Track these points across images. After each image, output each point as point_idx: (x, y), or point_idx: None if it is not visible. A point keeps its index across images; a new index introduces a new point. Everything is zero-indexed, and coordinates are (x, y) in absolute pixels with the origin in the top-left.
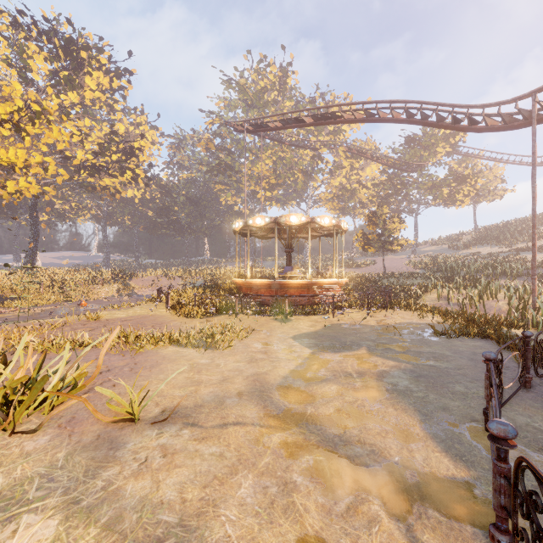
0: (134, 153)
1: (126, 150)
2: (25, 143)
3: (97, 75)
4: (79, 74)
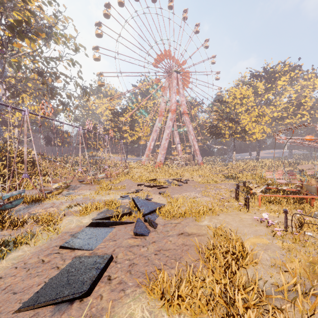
0: (301, 105)
1: (297, 104)
2: (258, 126)
3: (282, 78)
4: (275, 82)
